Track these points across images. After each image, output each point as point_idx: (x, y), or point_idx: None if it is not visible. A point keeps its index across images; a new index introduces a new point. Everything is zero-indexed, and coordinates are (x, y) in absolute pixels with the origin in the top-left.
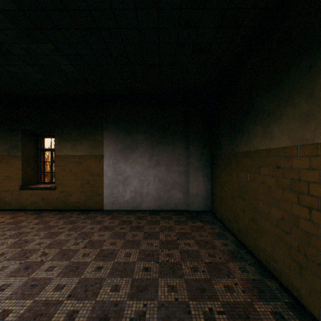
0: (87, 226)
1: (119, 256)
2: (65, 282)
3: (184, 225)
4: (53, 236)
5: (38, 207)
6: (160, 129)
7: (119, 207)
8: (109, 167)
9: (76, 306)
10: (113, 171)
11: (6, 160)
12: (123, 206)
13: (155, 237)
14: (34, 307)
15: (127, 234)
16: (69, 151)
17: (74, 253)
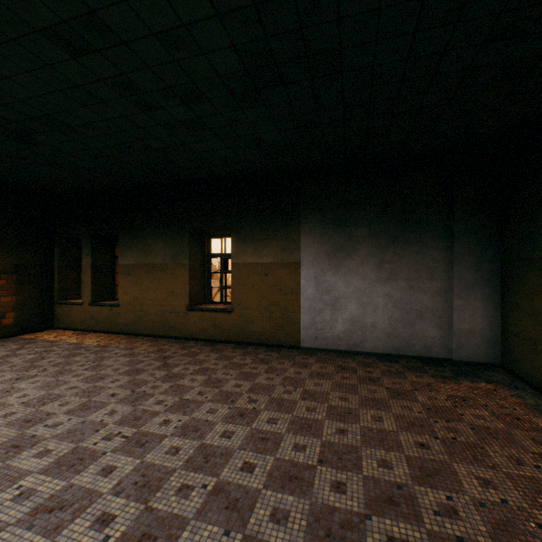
0: (288, 369)
1: (363, 418)
2: (303, 442)
3: (456, 384)
4: (250, 378)
5: (209, 336)
6: (396, 217)
7: (325, 345)
8: (308, 281)
9: (338, 476)
10: (315, 287)
11: (171, 270)
12: (332, 343)
13: (410, 399)
14: (280, 466)
15: (359, 388)
16: (251, 256)
17: (293, 405)
